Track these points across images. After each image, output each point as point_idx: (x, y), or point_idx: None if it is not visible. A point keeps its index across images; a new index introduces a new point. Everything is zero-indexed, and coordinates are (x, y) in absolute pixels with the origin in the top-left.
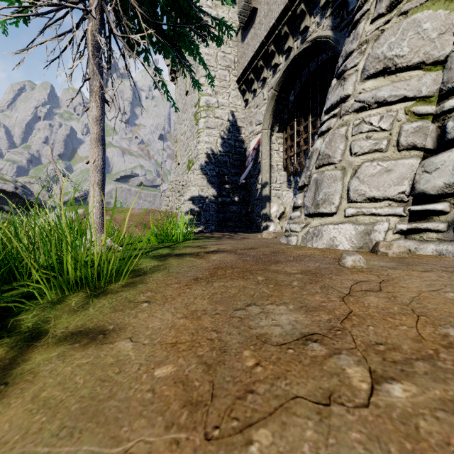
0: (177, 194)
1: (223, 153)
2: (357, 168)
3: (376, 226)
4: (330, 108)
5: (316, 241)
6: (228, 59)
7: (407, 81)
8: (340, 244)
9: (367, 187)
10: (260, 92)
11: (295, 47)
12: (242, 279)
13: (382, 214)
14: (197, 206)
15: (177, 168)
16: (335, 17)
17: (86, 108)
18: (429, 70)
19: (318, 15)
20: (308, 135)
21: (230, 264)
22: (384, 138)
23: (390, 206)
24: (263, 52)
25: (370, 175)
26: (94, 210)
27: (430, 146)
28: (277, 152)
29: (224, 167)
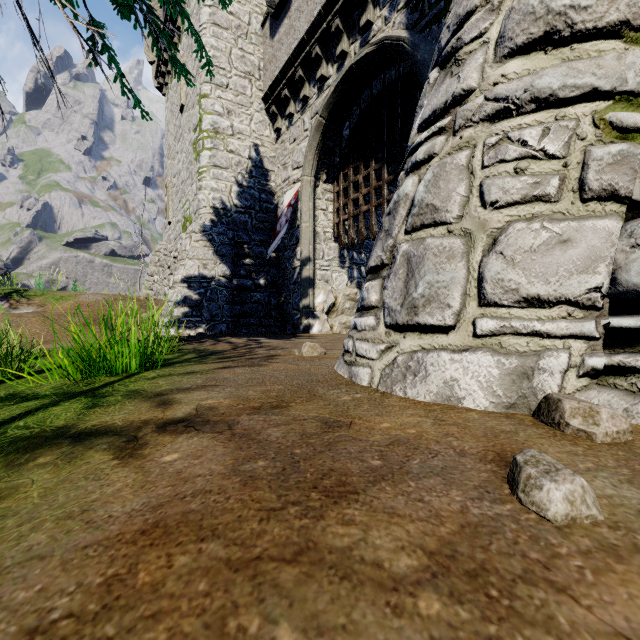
0: (167, 270)
1: (242, 209)
2: (496, 234)
3: (543, 360)
4: (432, 118)
5: (414, 385)
6: (250, 61)
7: (597, 59)
8: (468, 396)
9: (522, 275)
10: (299, 119)
11: (352, 53)
12: None
13: (556, 334)
14: (196, 291)
15: (168, 229)
16: (411, 10)
17: None
18: (634, 42)
19: (387, 6)
20: (370, 190)
21: (197, 509)
22: (552, 173)
23: (570, 316)
24: (304, 55)
25: (528, 249)
26: None
27: (639, 196)
28: (324, 213)
29: (243, 231)
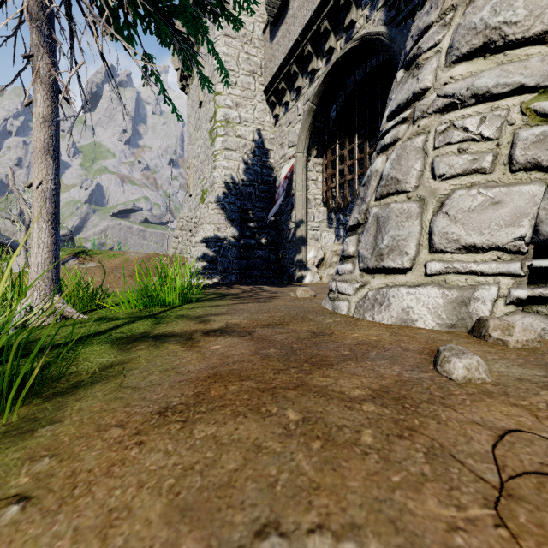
0: (189, 233)
1: (247, 182)
2: (443, 199)
3: (478, 292)
4: (397, 111)
5: (380, 312)
6: (253, 62)
7: (524, 62)
8: (420, 319)
9: (462, 229)
10: (294, 106)
11: (338, 48)
12: (256, 414)
13: (488, 273)
14: (212, 249)
15: (189, 201)
16: (389, 8)
17: (26, 102)
18: None
19: (368, 6)
20: (353, 162)
21: (237, 368)
22: (487, 152)
23: (500, 259)
24: (297, 53)
25: (467, 210)
26: (39, 258)
27: None
28: (314, 183)
29: (248, 200)
